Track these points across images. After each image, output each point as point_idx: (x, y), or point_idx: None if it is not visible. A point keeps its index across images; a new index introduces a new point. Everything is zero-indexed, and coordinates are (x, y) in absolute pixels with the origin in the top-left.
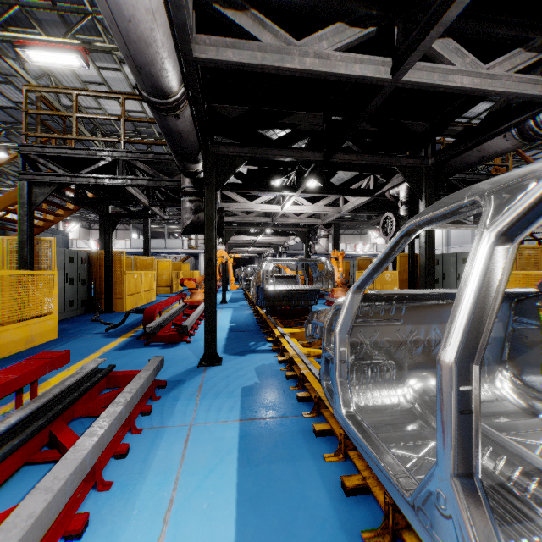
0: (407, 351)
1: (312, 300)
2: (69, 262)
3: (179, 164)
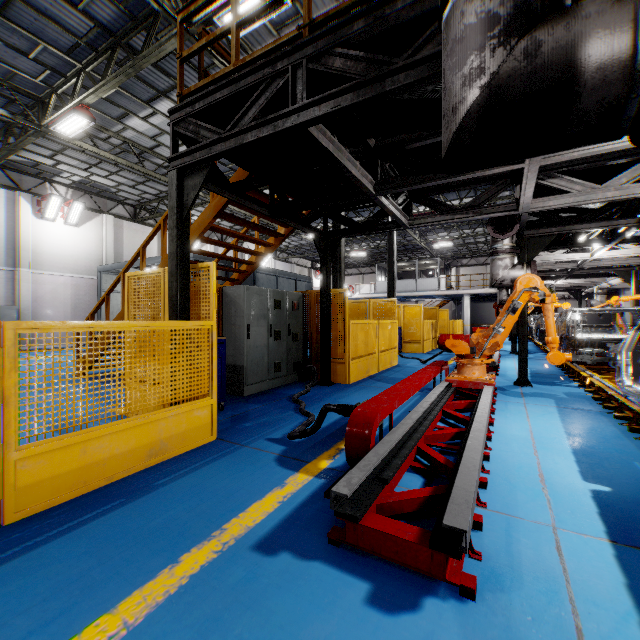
0: None
1: None
2: (275, 308)
3: None
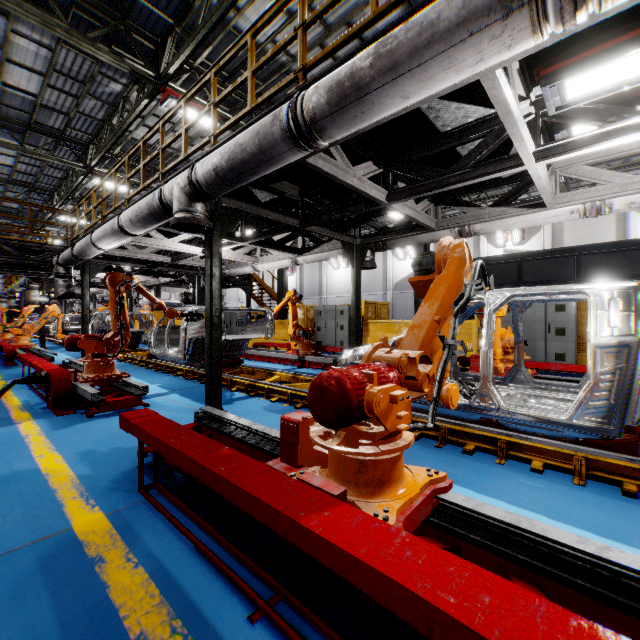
0: (174, 342)
1: (139, 339)
2: None
3: (63, 264)
